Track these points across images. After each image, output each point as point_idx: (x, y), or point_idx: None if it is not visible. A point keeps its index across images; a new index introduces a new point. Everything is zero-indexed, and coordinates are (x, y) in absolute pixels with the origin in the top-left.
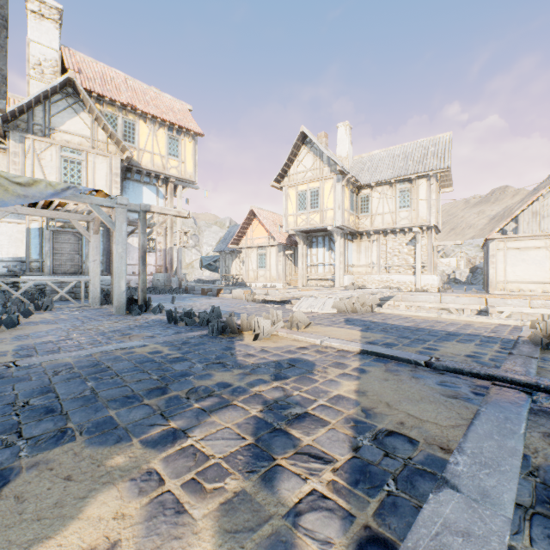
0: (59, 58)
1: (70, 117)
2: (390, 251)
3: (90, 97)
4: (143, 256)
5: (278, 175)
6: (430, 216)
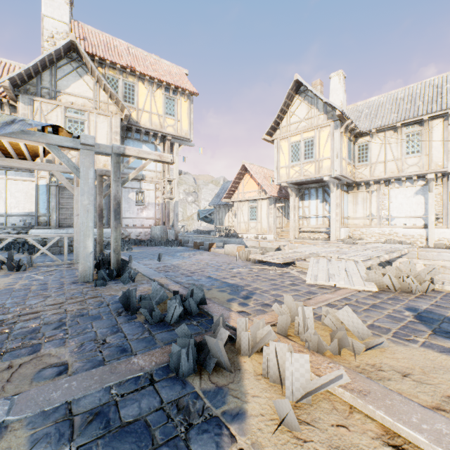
0: (69, 31)
1: (74, 80)
2: (393, 202)
3: (93, 61)
4: (116, 209)
5: (269, 128)
6: (448, 160)
